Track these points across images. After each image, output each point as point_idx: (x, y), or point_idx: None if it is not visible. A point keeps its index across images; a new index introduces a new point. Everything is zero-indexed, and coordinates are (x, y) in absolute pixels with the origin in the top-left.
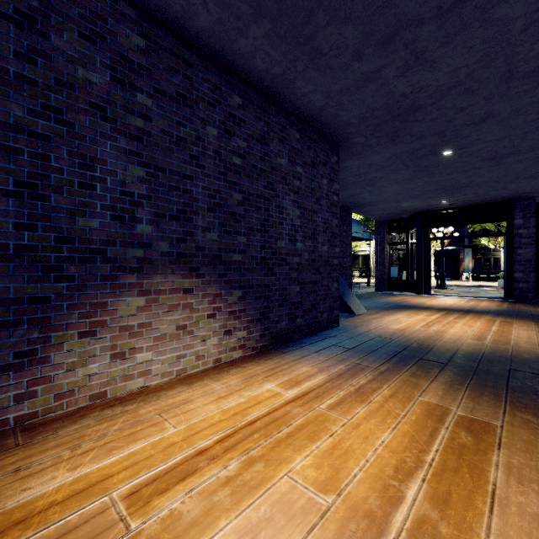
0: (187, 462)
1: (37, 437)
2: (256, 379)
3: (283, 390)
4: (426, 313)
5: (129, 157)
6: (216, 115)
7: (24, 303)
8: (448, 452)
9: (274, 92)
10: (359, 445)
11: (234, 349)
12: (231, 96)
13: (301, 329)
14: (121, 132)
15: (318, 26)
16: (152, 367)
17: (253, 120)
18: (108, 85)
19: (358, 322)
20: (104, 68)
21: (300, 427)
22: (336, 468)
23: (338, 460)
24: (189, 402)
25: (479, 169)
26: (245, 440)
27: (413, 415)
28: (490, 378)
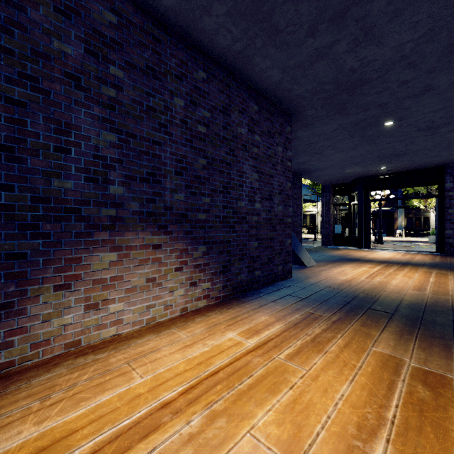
0: (151, 416)
1: (11, 386)
2: (219, 328)
3: (244, 339)
4: (369, 265)
5: (102, 124)
6: (183, 88)
7: (0, 259)
8: (408, 408)
9: (235, 68)
10: (319, 398)
11: (199, 298)
12: (196, 71)
13: (259, 280)
14: (95, 101)
15: (276, 3)
16: (123, 317)
17: (216, 92)
18: (82, 57)
19: (309, 274)
20: (79, 41)
21: (260, 378)
22: (298, 425)
23: (300, 415)
24: (157, 351)
25: (416, 138)
26: (208, 392)
27: (369, 366)
28: (437, 328)
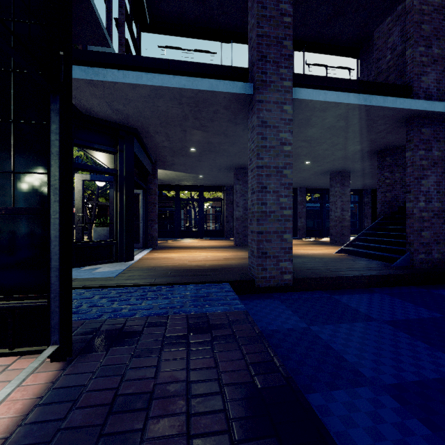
0: None
1: None
2: None
3: None
4: None
5: None
6: None
7: None
8: None
9: None
10: None
11: None
12: None
13: None
14: None
15: None
16: None
17: None
18: None
19: None
20: None
21: None
22: None
23: None
24: None
25: None
26: None
27: None
28: None
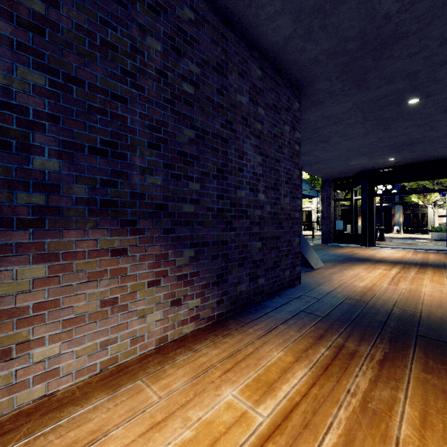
0: None
1: None
2: (211, 377)
3: (251, 405)
4: (383, 267)
5: (17, 54)
6: (161, 25)
7: None
8: None
9: (233, 12)
10: None
11: (184, 322)
12: (180, 6)
13: (263, 290)
14: (2, 12)
15: None
16: (59, 364)
17: (208, 42)
18: None
19: (319, 278)
20: None
21: None
22: None
23: None
24: (100, 442)
25: (438, 122)
26: None
27: None
28: None
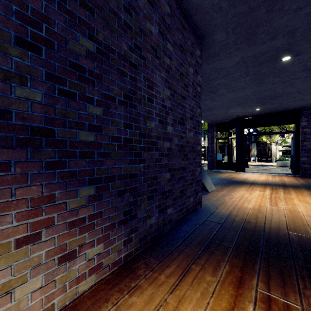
0: None
1: None
2: None
3: None
4: (258, 189)
5: None
6: None
7: None
8: None
9: None
10: None
11: (81, 278)
12: None
13: (172, 219)
14: None
15: None
16: None
17: None
18: None
19: (215, 201)
20: None
21: None
22: None
23: None
24: None
25: (296, 80)
26: None
27: None
28: None
